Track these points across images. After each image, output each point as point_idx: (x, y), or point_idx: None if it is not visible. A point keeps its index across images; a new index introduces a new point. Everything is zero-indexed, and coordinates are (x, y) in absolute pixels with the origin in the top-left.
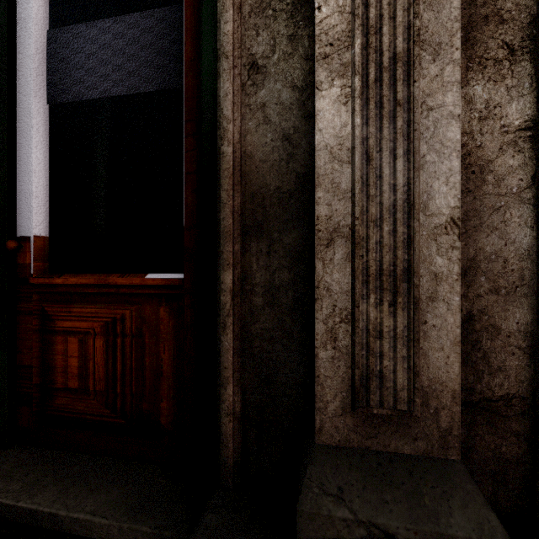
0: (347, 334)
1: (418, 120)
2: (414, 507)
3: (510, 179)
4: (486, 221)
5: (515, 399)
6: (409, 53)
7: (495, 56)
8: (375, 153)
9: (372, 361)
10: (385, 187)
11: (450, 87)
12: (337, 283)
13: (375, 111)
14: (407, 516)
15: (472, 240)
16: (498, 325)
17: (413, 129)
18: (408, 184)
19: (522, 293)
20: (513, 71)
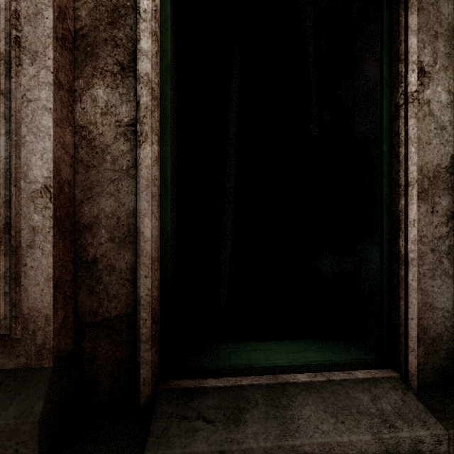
0: None
1: (16, 108)
2: None
3: (122, 160)
4: (106, 189)
5: (125, 317)
6: (11, 55)
7: (112, 69)
8: None
9: None
10: None
11: (45, 86)
12: None
13: None
14: None
15: (97, 203)
16: (114, 265)
17: (11, 114)
18: (10, 157)
19: (129, 241)
20: (123, 82)
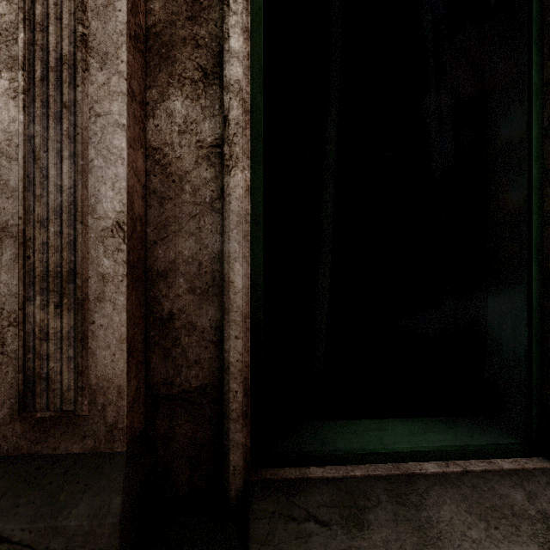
0: (16, 338)
1: (83, 125)
2: (44, 505)
3: (204, 190)
4: (184, 227)
5: (208, 388)
6: (76, 57)
7: (192, 76)
8: (42, 153)
9: (39, 364)
10: (52, 188)
11: (117, 97)
12: (5, 285)
13: (42, 110)
14: (29, 516)
15: (173, 244)
16: (194, 322)
17: (77, 132)
18: (75, 187)
19: (214, 293)
20: (206, 92)
